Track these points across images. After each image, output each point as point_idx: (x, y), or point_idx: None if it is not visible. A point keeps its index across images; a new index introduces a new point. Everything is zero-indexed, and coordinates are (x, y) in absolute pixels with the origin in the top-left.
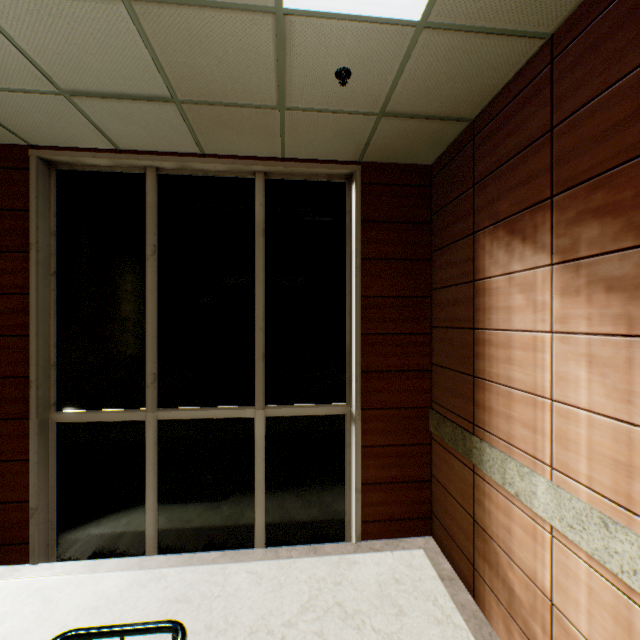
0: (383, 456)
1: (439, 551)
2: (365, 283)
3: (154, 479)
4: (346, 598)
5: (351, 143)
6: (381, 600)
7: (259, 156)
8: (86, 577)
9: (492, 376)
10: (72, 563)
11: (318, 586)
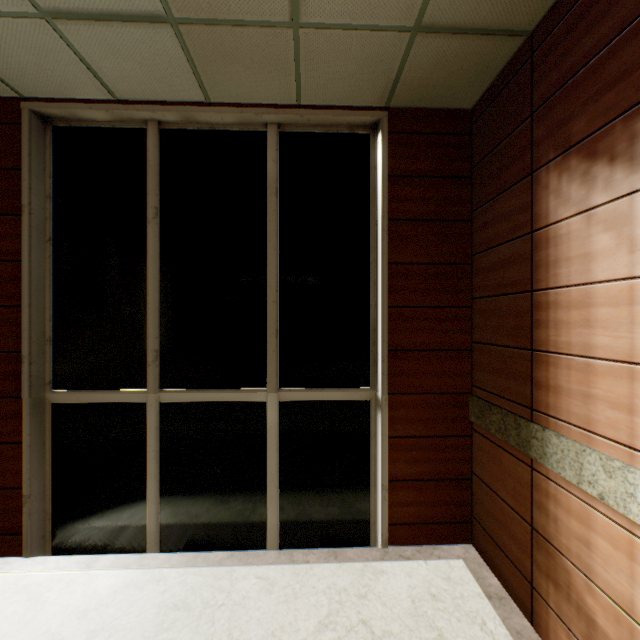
0: (414, 449)
1: (482, 563)
2: (393, 248)
3: (156, 468)
4: (373, 615)
5: (378, 78)
6: (415, 620)
7: (271, 103)
8: (79, 574)
9: (560, 346)
10: (66, 558)
11: (339, 598)
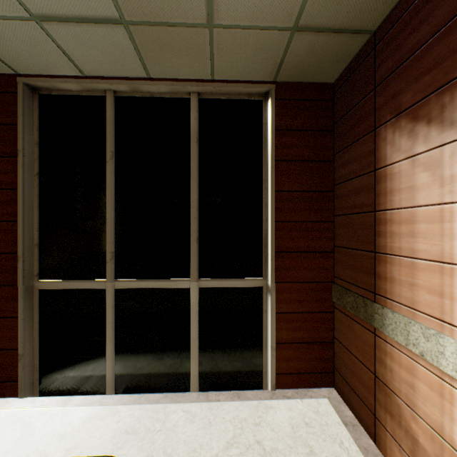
0: (293, 321)
1: (341, 400)
2: (279, 180)
3: (112, 335)
4: (264, 437)
5: (268, 62)
6: (294, 440)
7: (193, 78)
8: (58, 410)
9: (394, 250)
10: (49, 398)
11: (241, 426)
